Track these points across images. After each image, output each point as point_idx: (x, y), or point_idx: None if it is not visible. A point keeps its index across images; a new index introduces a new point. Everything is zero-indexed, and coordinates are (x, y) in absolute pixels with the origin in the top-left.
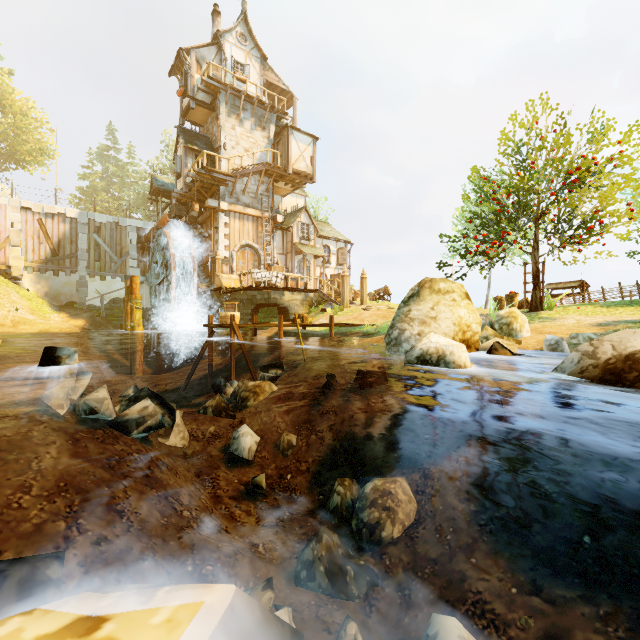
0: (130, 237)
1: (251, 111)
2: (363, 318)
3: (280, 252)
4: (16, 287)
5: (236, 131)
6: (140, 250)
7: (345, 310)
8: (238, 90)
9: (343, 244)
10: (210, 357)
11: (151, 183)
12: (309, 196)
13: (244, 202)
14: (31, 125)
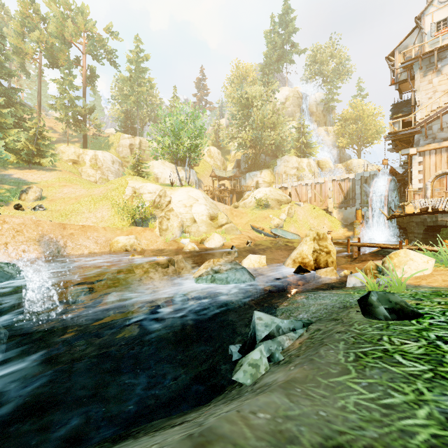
0: None
1: None
2: None
3: None
4: (329, 216)
5: (433, 83)
6: None
7: None
8: (429, 52)
9: None
10: None
11: None
12: None
13: (442, 137)
14: (372, 119)
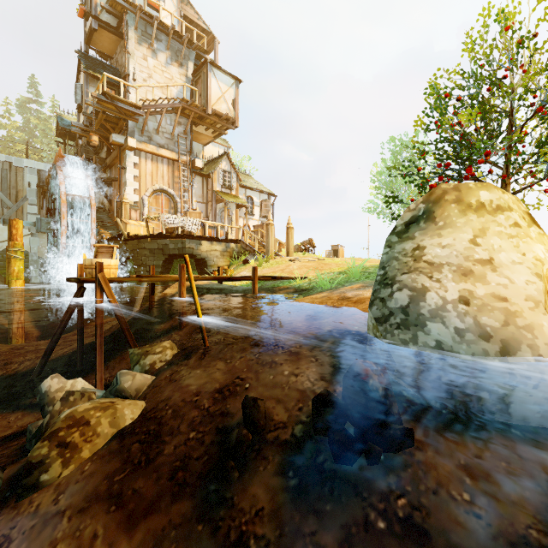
0: (28, 180)
1: (166, 43)
2: (291, 270)
3: (200, 200)
4: None
5: (148, 62)
6: (41, 195)
7: (270, 261)
8: (150, 15)
9: (267, 196)
10: (79, 325)
11: (57, 123)
12: (232, 147)
13: (158, 142)
14: None
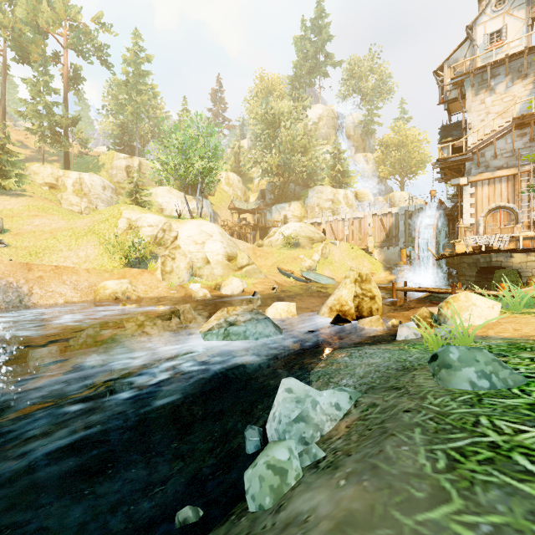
0: None
1: (505, 71)
2: None
3: None
4: (369, 257)
5: (485, 103)
6: None
7: None
8: (482, 67)
9: None
10: None
11: None
12: None
13: (495, 166)
14: (416, 146)
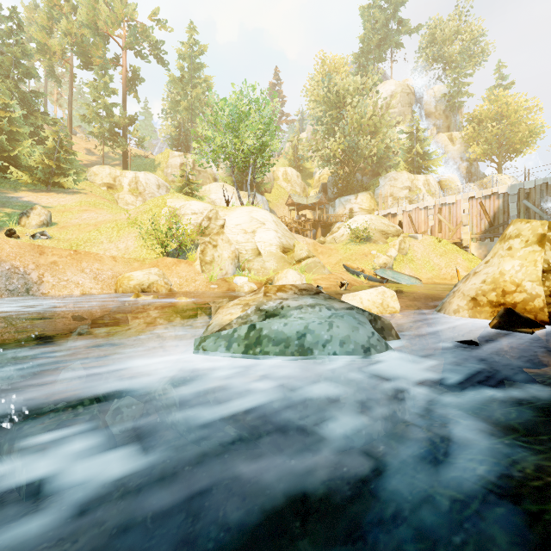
0: None
1: None
2: None
3: None
4: (464, 253)
5: None
6: None
7: None
8: None
9: None
10: None
11: None
12: None
13: None
14: (522, 116)
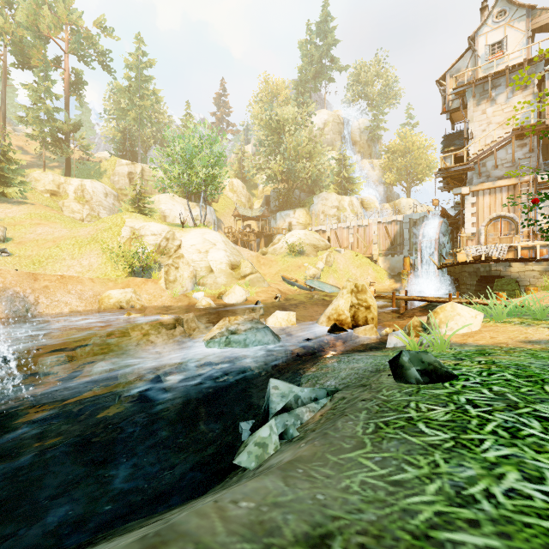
0: None
1: (505, 82)
2: (548, 298)
3: None
4: (374, 265)
5: (487, 113)
6: None
7: None
8: (483, 77)
9: None
10: None
11: None
12: None
13: (496, 176)
14: (423, 153)
